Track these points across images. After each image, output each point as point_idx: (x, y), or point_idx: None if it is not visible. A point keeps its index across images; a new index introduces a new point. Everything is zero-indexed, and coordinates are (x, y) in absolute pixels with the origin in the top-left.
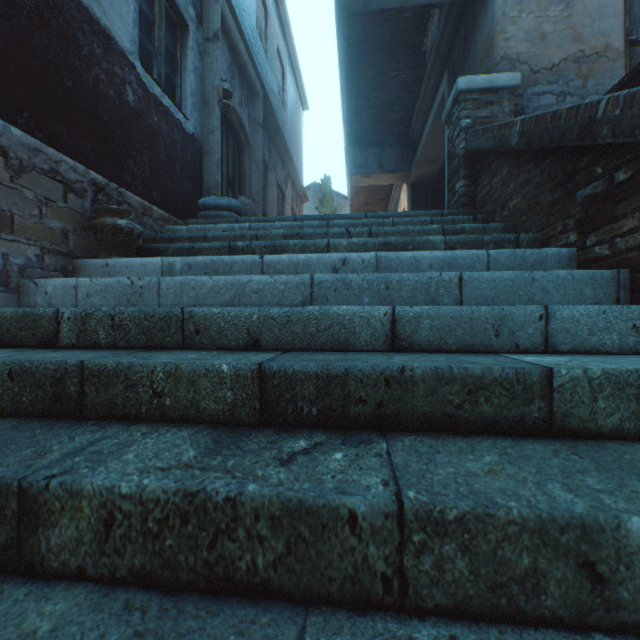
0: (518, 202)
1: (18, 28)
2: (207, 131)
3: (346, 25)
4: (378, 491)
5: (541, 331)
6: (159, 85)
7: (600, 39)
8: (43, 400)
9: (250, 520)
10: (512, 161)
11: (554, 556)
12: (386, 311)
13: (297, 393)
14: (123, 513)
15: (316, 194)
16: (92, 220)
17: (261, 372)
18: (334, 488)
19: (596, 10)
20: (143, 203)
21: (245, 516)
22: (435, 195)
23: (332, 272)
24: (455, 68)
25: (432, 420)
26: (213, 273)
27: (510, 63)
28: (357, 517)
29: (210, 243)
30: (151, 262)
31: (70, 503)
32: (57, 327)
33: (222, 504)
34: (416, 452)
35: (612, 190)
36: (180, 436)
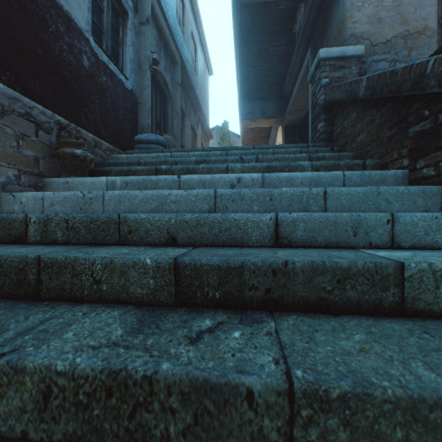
0: (364, 137)
1: (2, 10)
2: (141, 88)
3: (239, 14)
4: (271, 370)
5: (388, 232)
6: (107, 55)
7: (420, 22)
8: (9, 285)
9: (164, 395)
10: (359, 108)
11: (424, 431)
12: (271, 217)
13: (204, 281)
14: (58, 387)
15: (218, 134)
16: (57, 150)
17: (176, 264)
18: (234, 367)
19: (417, 1)
20: (95, 138)
21: (159, 391)
22: (301, 134)
23: (230, 187)
24: (316, 44)
25: (309, 302)
26: (144, 188)
27: (356, 39)
28: (254, 394)
29: (142, 167)
30: (99, 180)
31: (15, 378)
32: (26, 228)
33: (140, 381)
34: (299, 331)
35: (437, 127)
36: (112, 316)
